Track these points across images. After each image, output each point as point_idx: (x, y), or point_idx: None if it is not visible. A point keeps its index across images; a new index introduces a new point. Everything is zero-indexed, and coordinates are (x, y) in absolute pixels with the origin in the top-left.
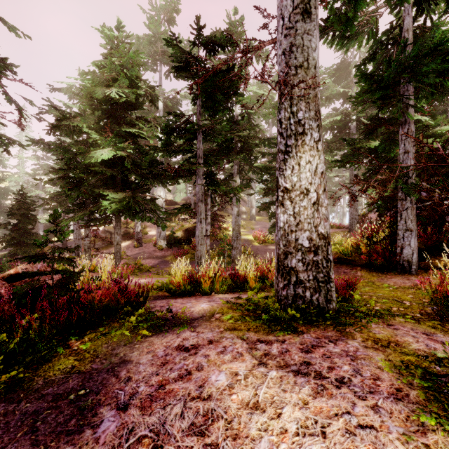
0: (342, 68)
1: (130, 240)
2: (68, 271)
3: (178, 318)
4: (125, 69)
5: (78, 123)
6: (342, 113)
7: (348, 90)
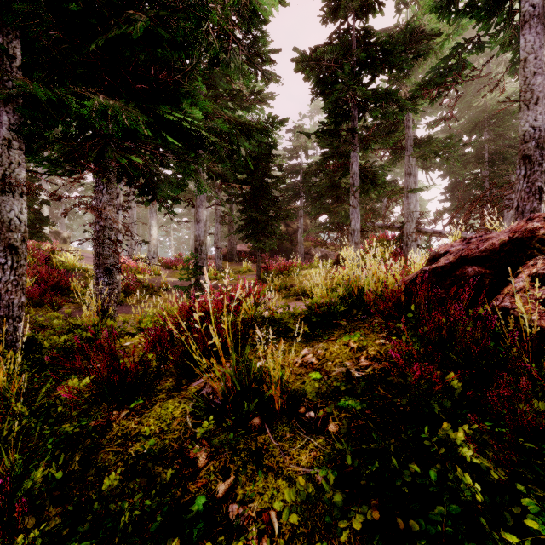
0: None
1: None
2: None
3: None
4: None
5: None
6: None
7: None
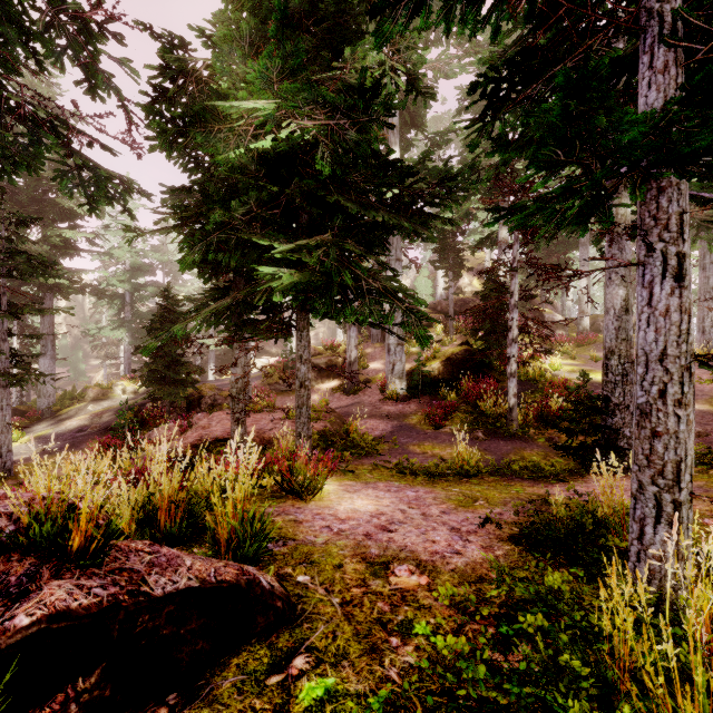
0: None
1: (336, 378)
2: None
3: None
4: None
5: (200, 59)
6: None
7: None
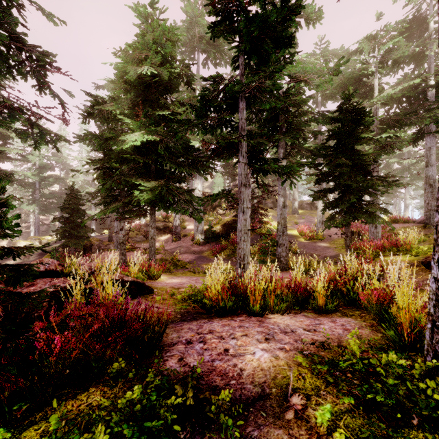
0: (413, 25)
1: (169, 234)
2: (8, 292)
3: (213, 390)
4: (159, 48)
5: (110, 107)
6: (421, 74)
7: (423, 51)
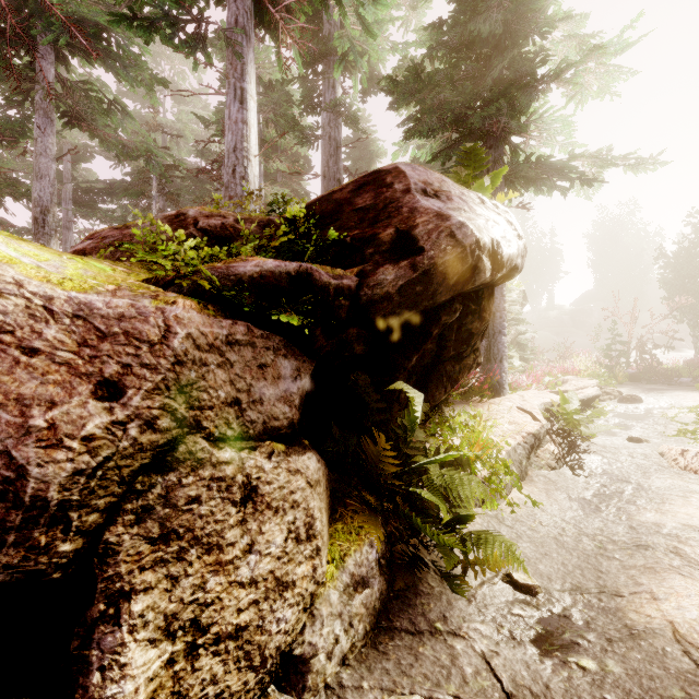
0: None
1: None
2: None
3: None
4: None
5: None
6: None
7: None
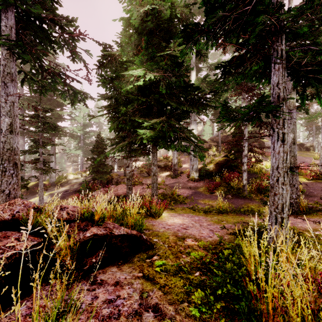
0: None
1: (168, 171)
2: None
3: None
4: None
5: (116, 52)
6: None
7: None
